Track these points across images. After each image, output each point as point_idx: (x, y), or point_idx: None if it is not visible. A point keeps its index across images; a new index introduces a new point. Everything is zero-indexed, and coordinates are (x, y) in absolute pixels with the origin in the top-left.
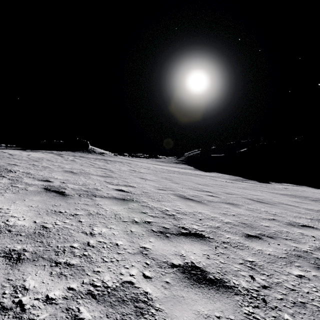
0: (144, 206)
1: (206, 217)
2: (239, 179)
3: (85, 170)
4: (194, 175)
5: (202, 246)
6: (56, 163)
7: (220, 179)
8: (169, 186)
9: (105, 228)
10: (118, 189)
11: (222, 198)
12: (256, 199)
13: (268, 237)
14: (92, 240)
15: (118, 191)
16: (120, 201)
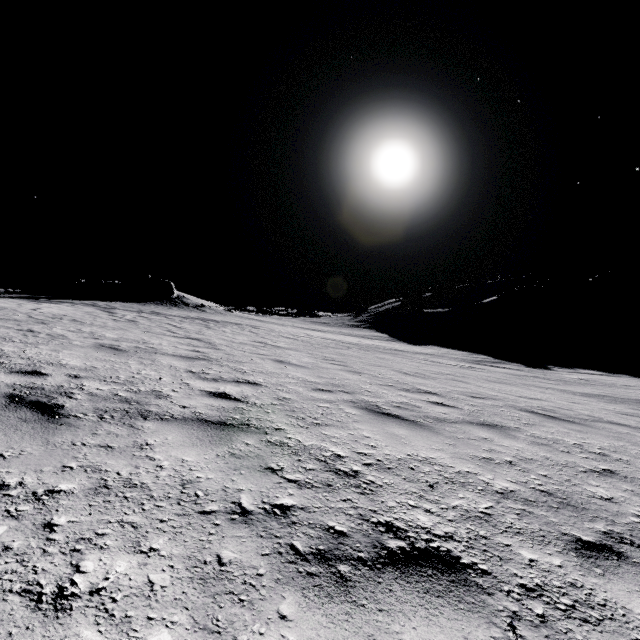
0: (276, 446)
1: (445, 477)
2: (485, 361)
3: (149, 344)
4: (391, 351)
5: (466, 621)
6: (88, 327)
7: (447, 360)
8: (341, 380)
9: (130, 554)
10: (214, 393)
11: (466, 411)
12: (540, 409)
13: (637, 546)
14: (46, 639)
15: (215, 397)
16: (211, 430)
